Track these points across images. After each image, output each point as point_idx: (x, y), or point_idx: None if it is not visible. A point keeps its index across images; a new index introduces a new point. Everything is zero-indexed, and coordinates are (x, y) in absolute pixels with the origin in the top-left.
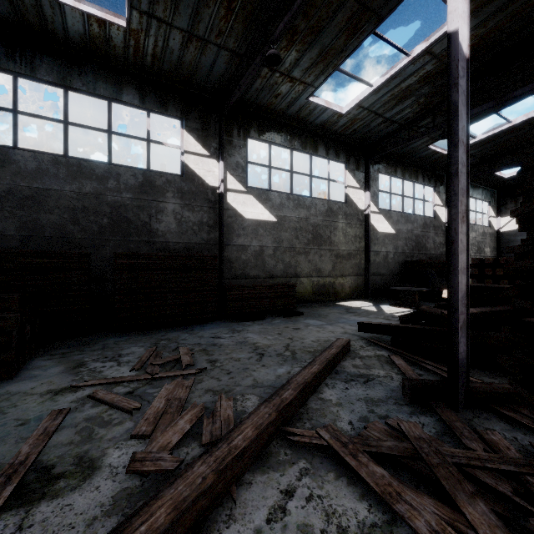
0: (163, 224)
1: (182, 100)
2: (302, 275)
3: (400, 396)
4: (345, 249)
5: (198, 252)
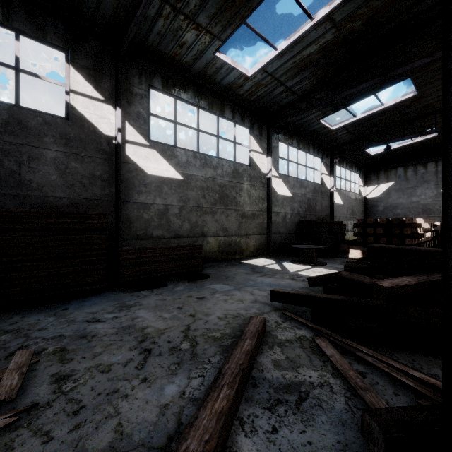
0: (40, 174)
1: (66, 29)
2: (209, 235)
3: (361, 441)
4: (249, 209)
5: (89, 209)
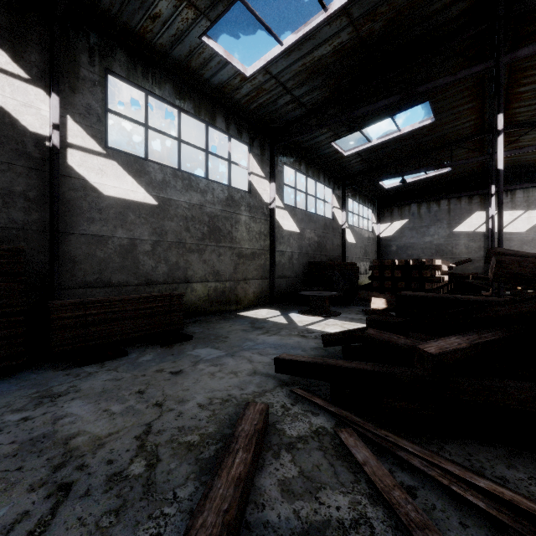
0: None
1: None
2: (195, 280)
3: None
4: (248, 247)
5: (3, 243)
